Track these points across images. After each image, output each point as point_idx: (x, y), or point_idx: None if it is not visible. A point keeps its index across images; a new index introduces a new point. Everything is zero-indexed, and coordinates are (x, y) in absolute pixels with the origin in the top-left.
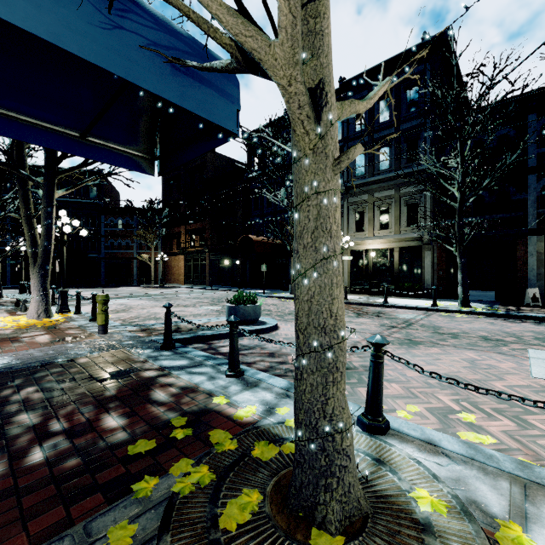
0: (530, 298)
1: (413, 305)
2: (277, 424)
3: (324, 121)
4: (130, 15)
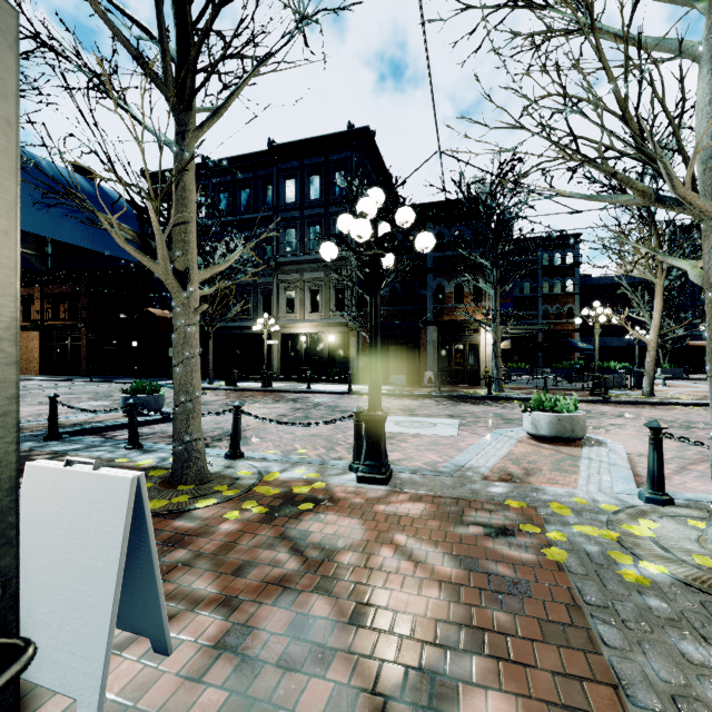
0: (426, 380)
1: (333, 390)
2: (168, 464)
3: (188, 290)
4: (56, 195)
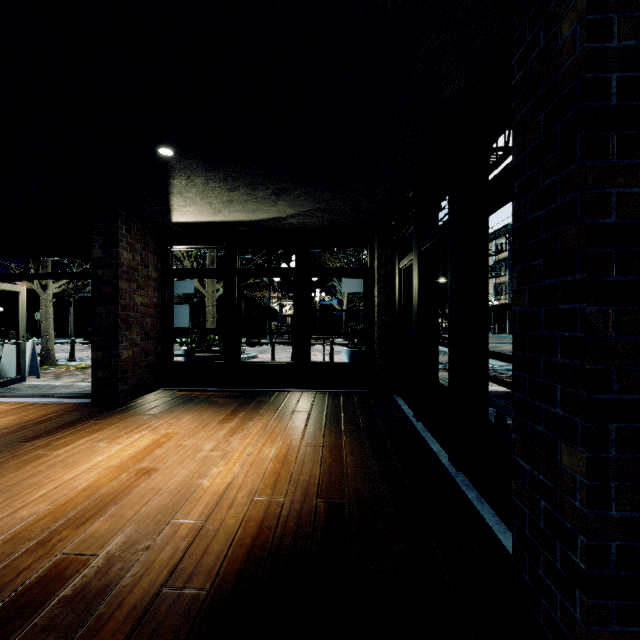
0: None
1: None
2: None
3: (48, 293)
4: None
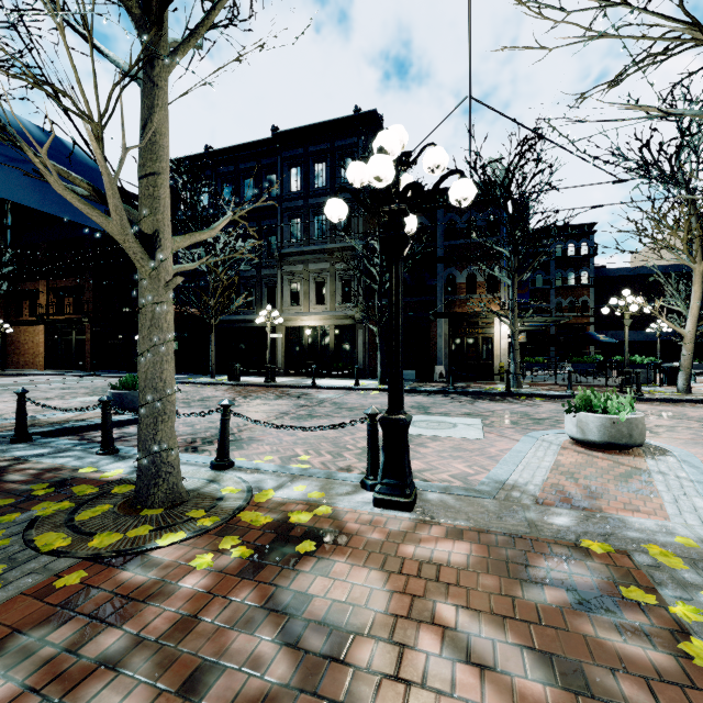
0: (437, 375)
1: (339, 385)
2: None
3: (157, 258)
4: None
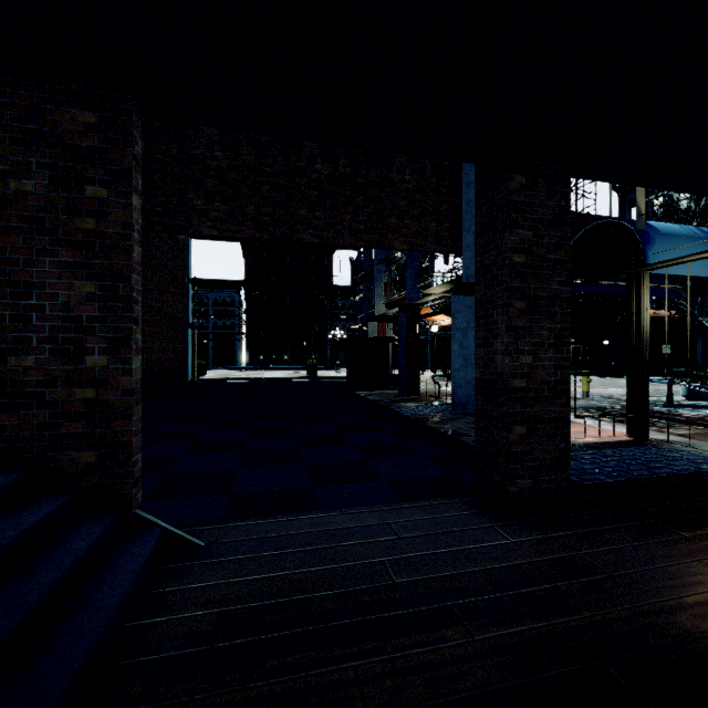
0: None
1: None
2: None
3: None
4: None
